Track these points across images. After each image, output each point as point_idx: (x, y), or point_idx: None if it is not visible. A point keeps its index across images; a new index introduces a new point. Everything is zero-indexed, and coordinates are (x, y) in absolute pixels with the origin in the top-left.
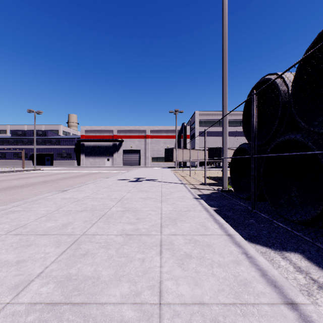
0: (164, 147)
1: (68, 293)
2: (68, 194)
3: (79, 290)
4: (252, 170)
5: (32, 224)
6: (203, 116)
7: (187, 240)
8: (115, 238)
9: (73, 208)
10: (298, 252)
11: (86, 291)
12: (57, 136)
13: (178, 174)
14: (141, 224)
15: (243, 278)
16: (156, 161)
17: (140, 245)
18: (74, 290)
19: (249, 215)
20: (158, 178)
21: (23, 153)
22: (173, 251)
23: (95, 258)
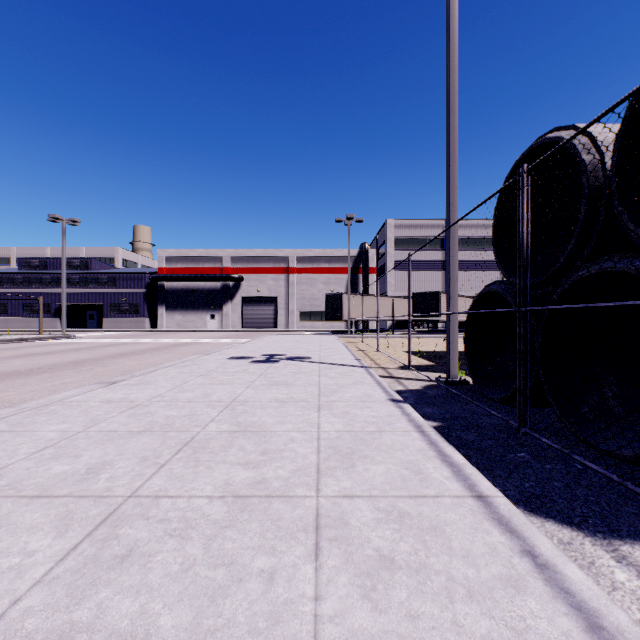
0: (324, 291)
1: None
2: (118, 391)
3: None
4: (518, 340)
5: (17, 468)
6: (403, 230)
7: (381, 514)
8: (206, 507)
9: (122, 425)
10: None
11: None
12: (111, 269)
13: (353, 346)
14: (271, 468)
15: None
16: (308, 319)
17: (266, 526)
18: None
19: (513, 441)
20: (312, 355)
21: (41, 303)
22: (347, 547)
23: (149, 569)
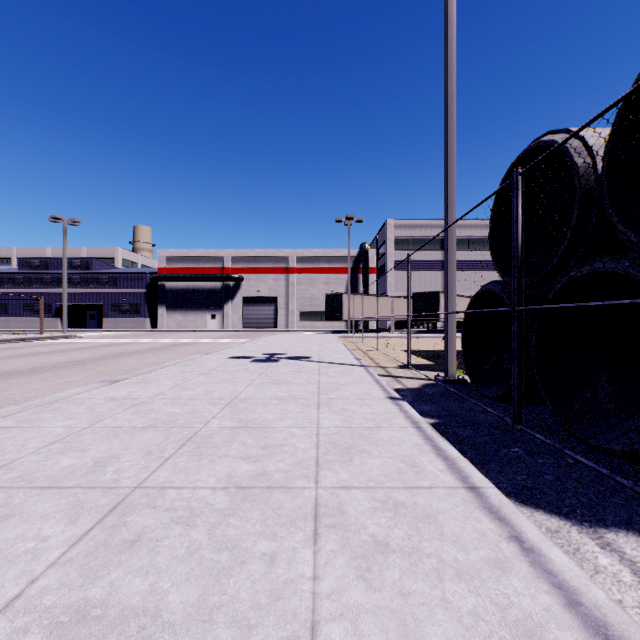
0: (324, 291)
1: None
2: (121, 389)
3: None
4: (513, 338)
5: (26, 461)
6: (403, 230)
7: (377, 503)
8: (210, 497)
9: (126, 422)
10: (633, 529)
11: None
12: (112, 269)
13: (353, 345)
14: (271, 461)
15: (521, 615)
16: (308, 319)
17: (267, 515)
18: None
19: (508, 437)
20: (312, 354)
21: (42, 303)
22: (344, 533)
23: (157, 552)
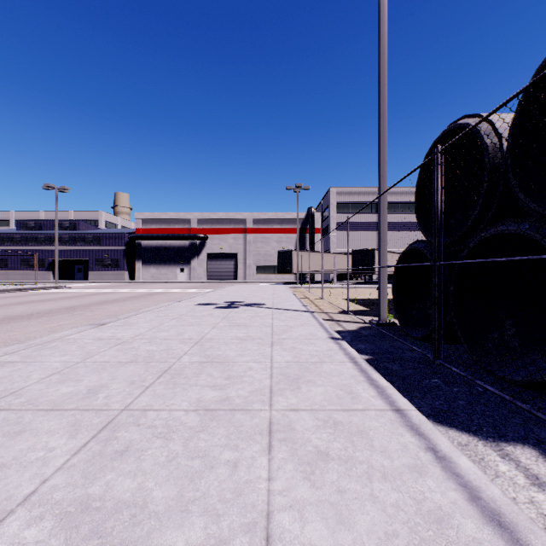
0: (277, 248)
1: (79, 544)
2: (107, 331)
3: (102, 536)
4: (434, 288)
5: (32, 389)
6: (344, 197)
7: (320, 422)
8: (184, 417)
9: (112, 357)
10: (528, 443)
11: (115, 539)
12: (96, 229)
13: (301, 295)
14: (233, 389)
15: (433, 506)
16: (263, 272)
17: (231, 431)
18: (93, 536)
19: (429, 370)
20: (266, 302)
21: (37, 258)
22: (293, 445)
23: (143, 459)
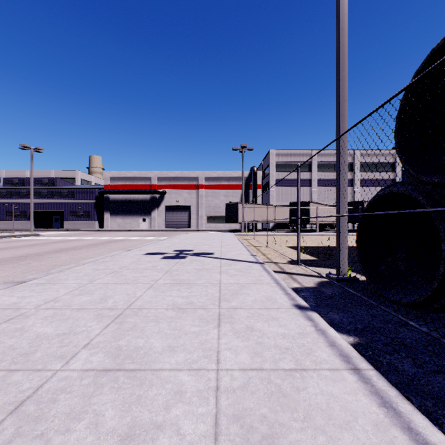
0: (225, 201)
1: None
2: (17, 293)
3: None
4: None
5: None
6: (281, 158)
7: None
8: None
9: None
10: None
11: None
12: (71, 185)
13: (247, 242)
14: None
15: None
16: (213, 222)
17: None
18: None
19: None
20: (214, 250)
21: (13, 209)
22: None
23: None
